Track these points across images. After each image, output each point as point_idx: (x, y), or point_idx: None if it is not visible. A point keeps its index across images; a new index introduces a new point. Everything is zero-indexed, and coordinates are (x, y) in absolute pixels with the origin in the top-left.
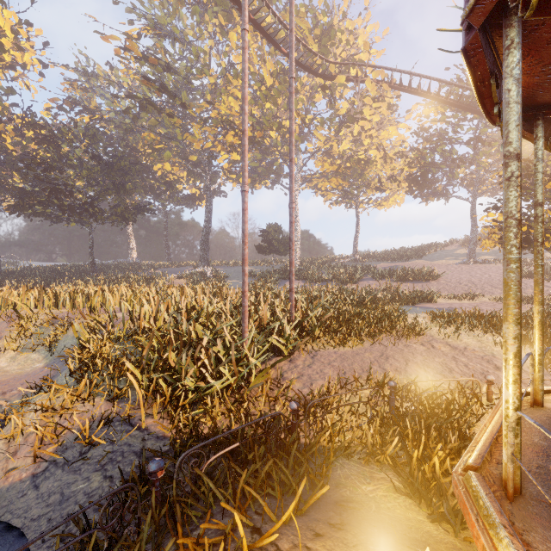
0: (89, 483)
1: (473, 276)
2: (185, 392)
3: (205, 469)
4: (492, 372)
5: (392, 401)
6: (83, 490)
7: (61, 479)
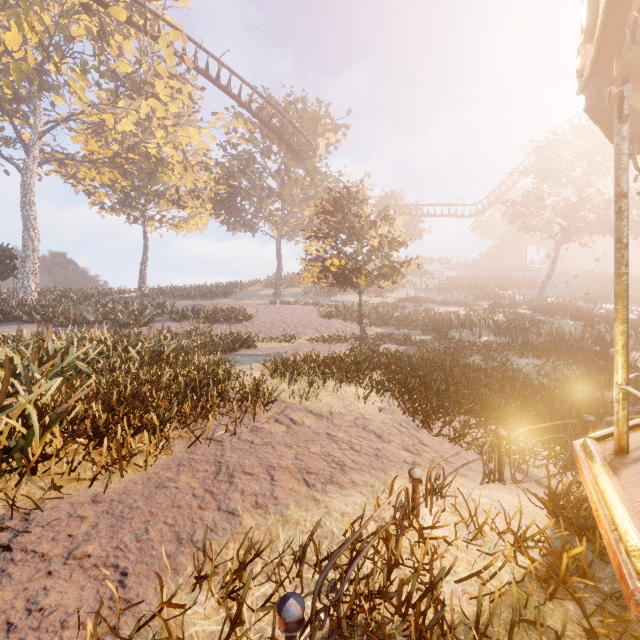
0: None
1: (284, 317)
2: None
3: None
4: (383, 447)
5: None
6: None
7: None
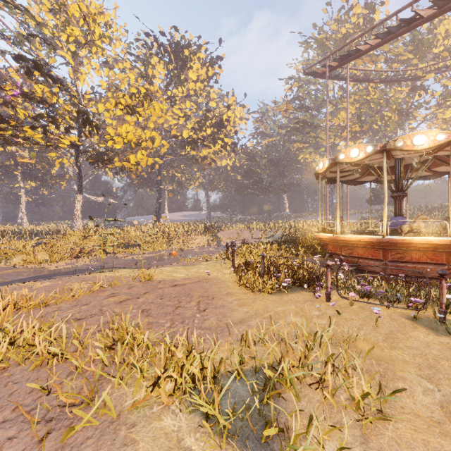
0: None
1: None
2: None
3: None
4: None
5: None
6: None
7: None
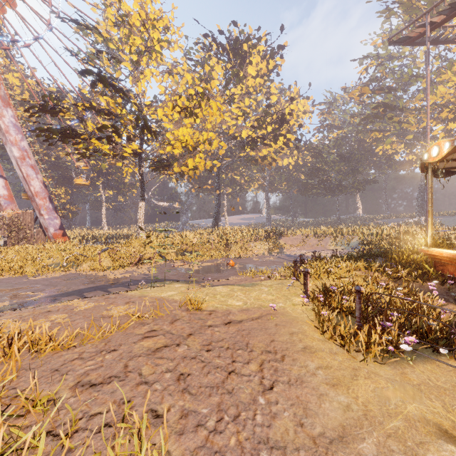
0: None
1: None
2: None
3: None
4: None
5: None
6: None
7: None
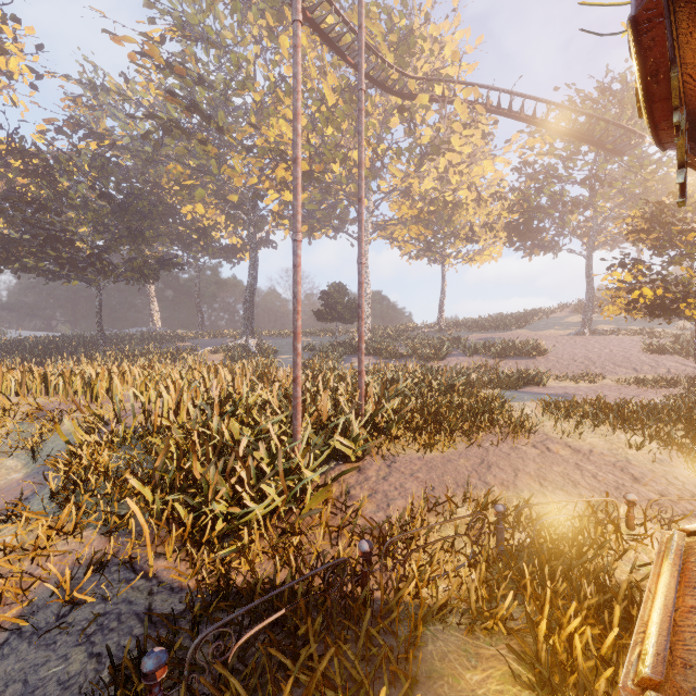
0: (67, 665)
1: (590, 351)
2: (213, 518)
3: (233, 656)
4: (630, 485)
5: (500, 532)
6: (57, 676)
7: (26, 659)
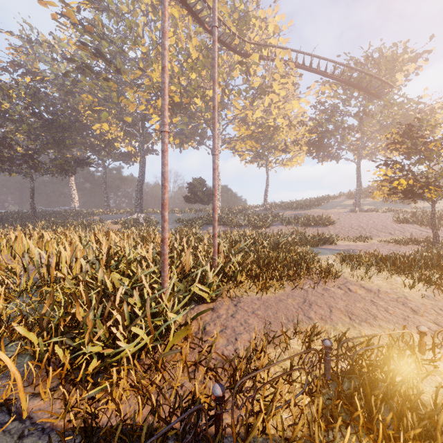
0: None
1: (361, 222)
2: (91, 356)
3: None
4: (413, 317)
5: (327, 363)
6: None
7: None
